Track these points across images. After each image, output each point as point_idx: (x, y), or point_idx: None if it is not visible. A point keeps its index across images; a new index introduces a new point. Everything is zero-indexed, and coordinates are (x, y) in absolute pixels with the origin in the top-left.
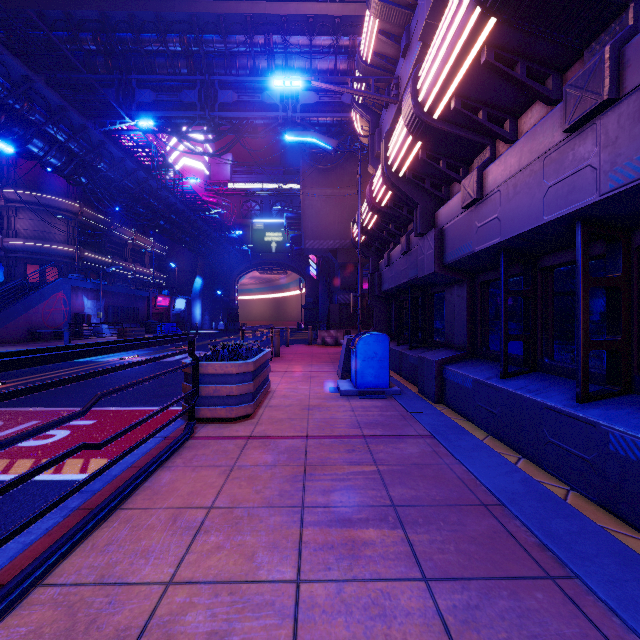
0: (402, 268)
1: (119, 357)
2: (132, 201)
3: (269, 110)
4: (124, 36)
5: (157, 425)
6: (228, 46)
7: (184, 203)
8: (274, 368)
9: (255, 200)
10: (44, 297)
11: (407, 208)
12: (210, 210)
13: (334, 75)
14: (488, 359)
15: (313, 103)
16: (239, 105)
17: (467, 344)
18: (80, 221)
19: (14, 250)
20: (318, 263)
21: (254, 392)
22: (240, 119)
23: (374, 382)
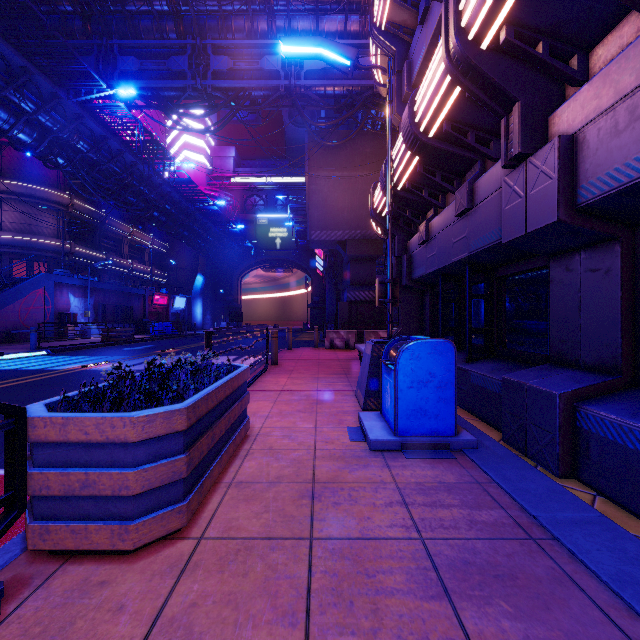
0: (455, 239)
1: (84, 364)
2: (120, 188)
3: (269, 79)
4: None
5: None
6: (222, 3)
7: (180, 193)
8: (266, 384)
9: (259, 194)
10: (21, 294)
11: (474, 133)
12: (208, 201)
13: (344, 37)
14: None
15: (320, 69)
16: (235, 73)
17: (623, 362)
18: (71, 214)
19: None
20: (325, 258)
21: (194, 469)
22: (236, 90)
23: (429, 425)
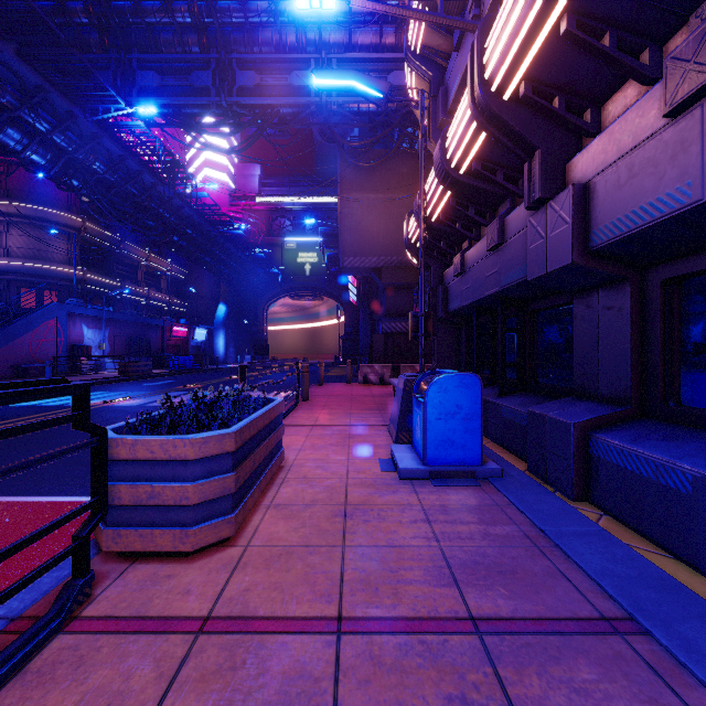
0: (487, 273)
1: (105, 400)
2: (138, 211)
3: (299, 95)
4: (121, 5)
5: (60, 547)
6: (248, 15)
7: (201, 215)
8: (298, 419)
9: (287, 216)
10: (32, 325)
11: (503, 172)
12: (232, 224)
13: (379, 51)
14: (692, 425)
15: None
16: (262, 89)
17: (632, 394)
18: (83, 238)
19: (5, 271)
20: (359, 286)
21: (240, 488)
22: (264, 107)
23: (456, 455)
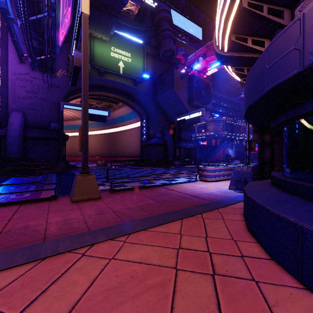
0: None
1: None
2: None
3: None
4: None
5: None
6: None
7: None
8: None
9: None
10: (219, 149)
11: None
12: None
13: None
14: None
15: None
16: None
17: None
18: (226, 122)
19: (209, 135)
20: None
21: None
22: None
23: None
